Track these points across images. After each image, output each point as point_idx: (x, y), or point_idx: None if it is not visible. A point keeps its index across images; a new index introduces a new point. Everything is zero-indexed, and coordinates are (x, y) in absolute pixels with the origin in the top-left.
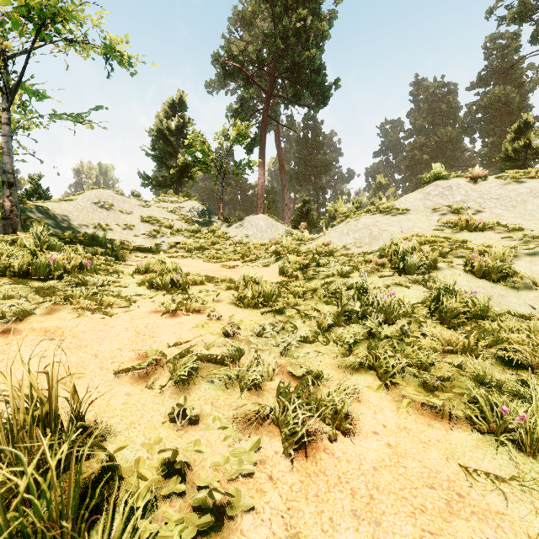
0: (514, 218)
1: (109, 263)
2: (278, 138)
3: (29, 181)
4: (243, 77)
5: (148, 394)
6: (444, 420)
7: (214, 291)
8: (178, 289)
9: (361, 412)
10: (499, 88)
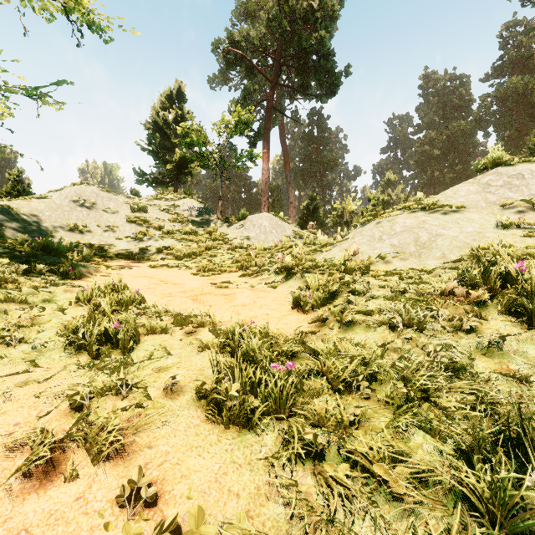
0: None
1: (42, 285)
2: (283, 134)
3: (7, 177)
4: (246, 66)
5: None
6: None
7: (178, 354)
8: (114, 348)
9: None
10: (517, 78)
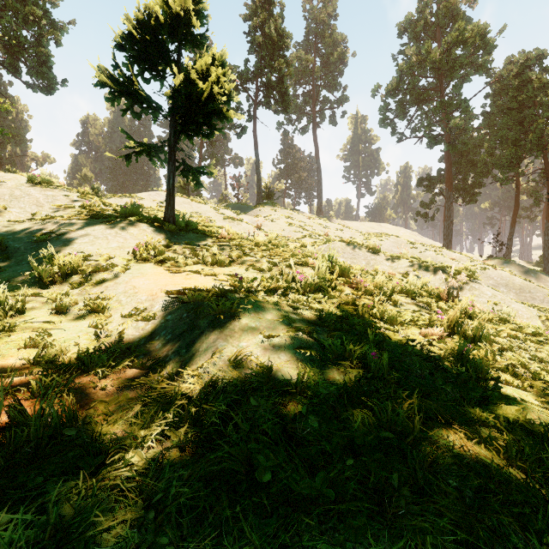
0: (178, 208)
1: None
2: None
3: None
4: None
5: None
6: None
7: None
8: None
9: None
10: None
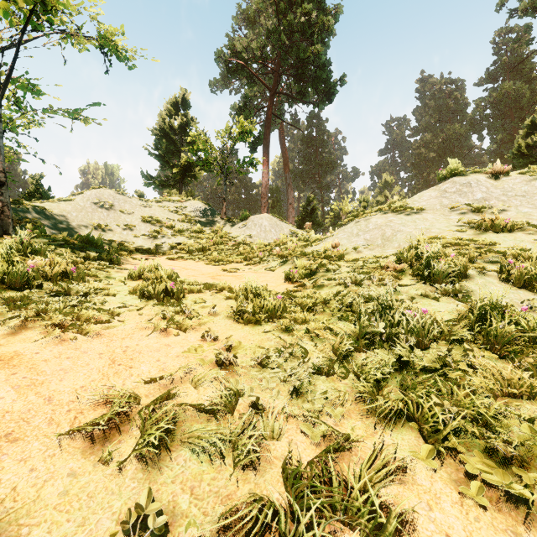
0: None
1: (100, 267)
2: (282, 137)
3: (30, 181)
4: (247, 74)
5: (102, 473)
6: (536, 525)
7: (211, 301)
8: (171, 298)
9: (409, 505)
10: (509, 83)
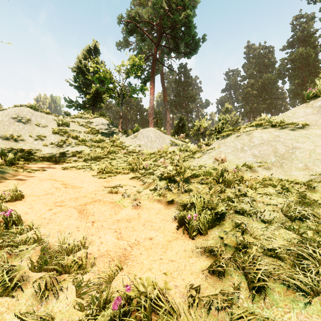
0: None
1: None
2: (162, 79)
3: None
4: (139, 33)
5: None
6: None
7: None
8: None
9: None
10: (302, 48)
